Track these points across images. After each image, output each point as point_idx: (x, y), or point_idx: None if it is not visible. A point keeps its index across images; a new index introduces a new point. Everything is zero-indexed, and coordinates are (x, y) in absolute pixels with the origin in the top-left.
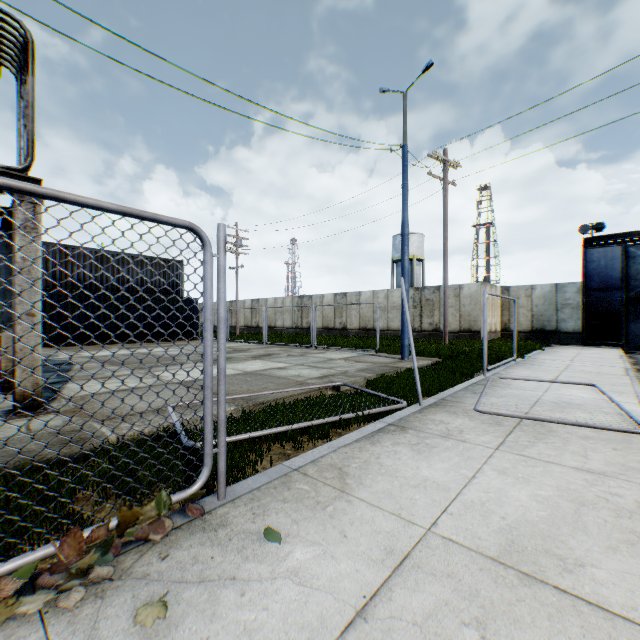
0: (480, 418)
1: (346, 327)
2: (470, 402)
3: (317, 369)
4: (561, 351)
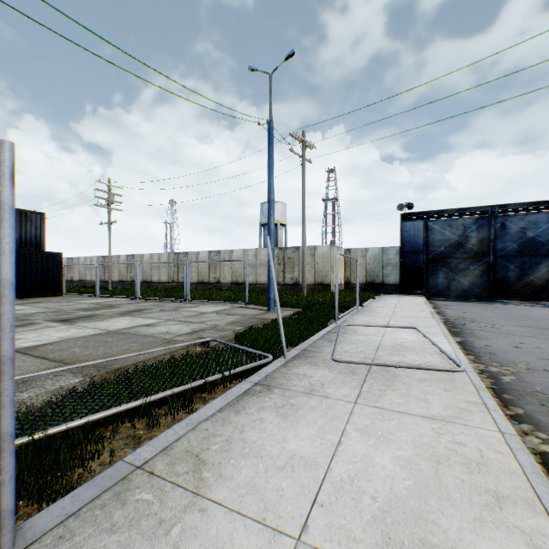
0: (338, 368)
1: (220, 281)
2: (328, 351)
3: (188, 324)
4: (387, 299)
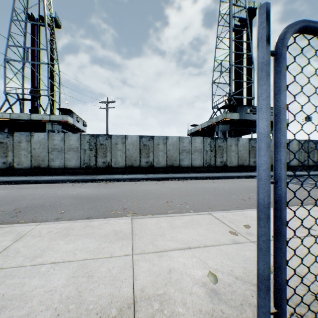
0: None
1: None
2: None
3: None
4: None
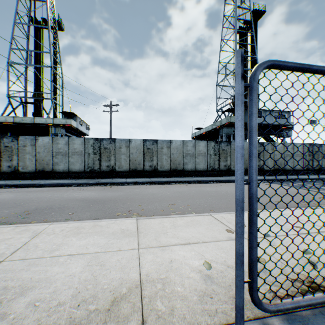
0: None
1: None
2: None
3: None
4: None
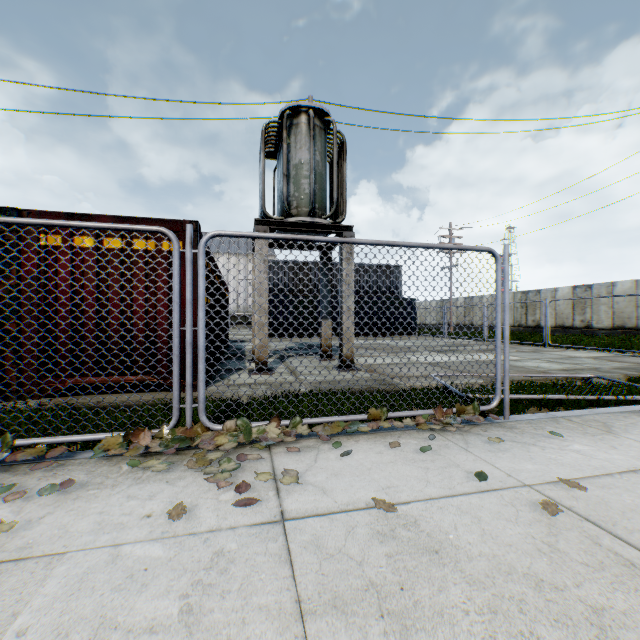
0: None
1: (590, 326)
2: None
3: (557, 363)
4: None
